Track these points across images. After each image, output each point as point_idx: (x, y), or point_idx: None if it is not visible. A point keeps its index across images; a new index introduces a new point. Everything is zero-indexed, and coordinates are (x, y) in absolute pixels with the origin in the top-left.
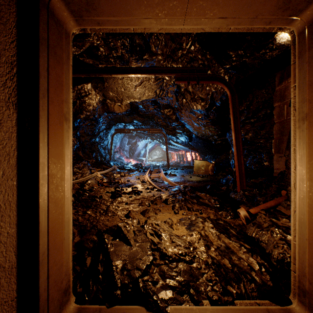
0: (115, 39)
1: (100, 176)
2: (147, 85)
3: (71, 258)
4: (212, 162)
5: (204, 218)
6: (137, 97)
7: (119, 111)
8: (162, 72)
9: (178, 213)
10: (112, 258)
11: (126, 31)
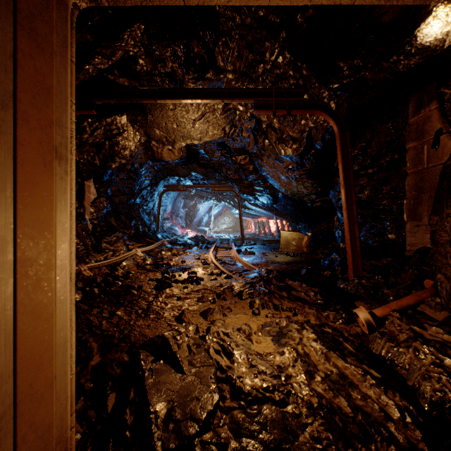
0: (161, 46)
1: (142, 255)
2: (211, 119)
3: (73, 406)
4: (307, 233)
5: (300, 323)
6: (196, 137)
7: (169, 158)
8: (234, 96)
9: (259, 315)
10: (150, 398)
11: (172, 2)
